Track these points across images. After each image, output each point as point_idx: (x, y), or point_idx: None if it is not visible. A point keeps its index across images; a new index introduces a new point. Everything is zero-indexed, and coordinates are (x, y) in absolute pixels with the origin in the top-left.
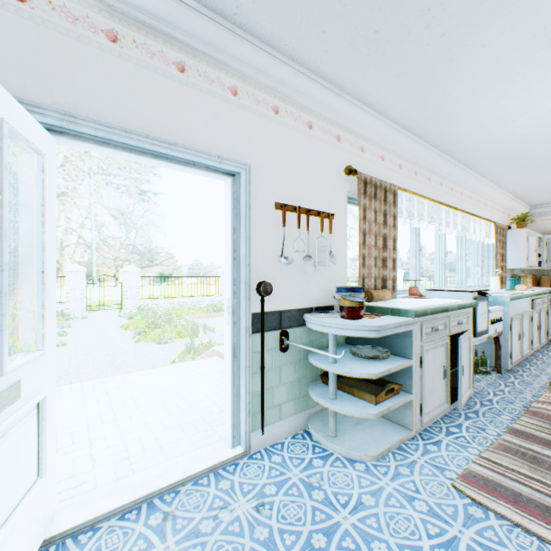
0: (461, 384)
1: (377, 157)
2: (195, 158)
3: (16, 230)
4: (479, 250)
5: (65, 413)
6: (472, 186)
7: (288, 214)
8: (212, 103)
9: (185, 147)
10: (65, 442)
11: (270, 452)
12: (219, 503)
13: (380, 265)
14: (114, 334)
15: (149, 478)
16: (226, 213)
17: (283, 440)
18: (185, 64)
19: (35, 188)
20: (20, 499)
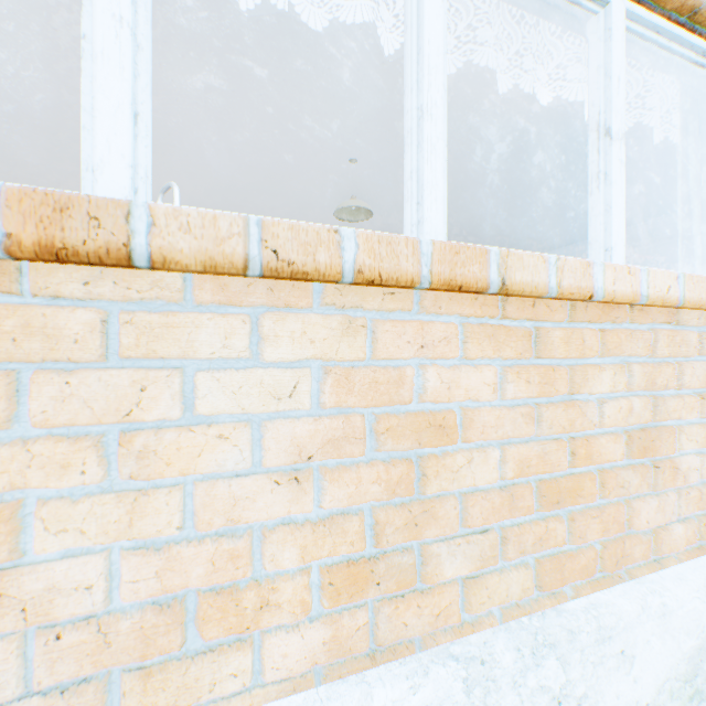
0: None
1: None
2: None
3: None
4: None
5: None
6: None
7: None
8: None
9: None
10: None
11: None
12: None
13: None
14: None
15: None
16: None
17: None
18: None
19: None
20: None
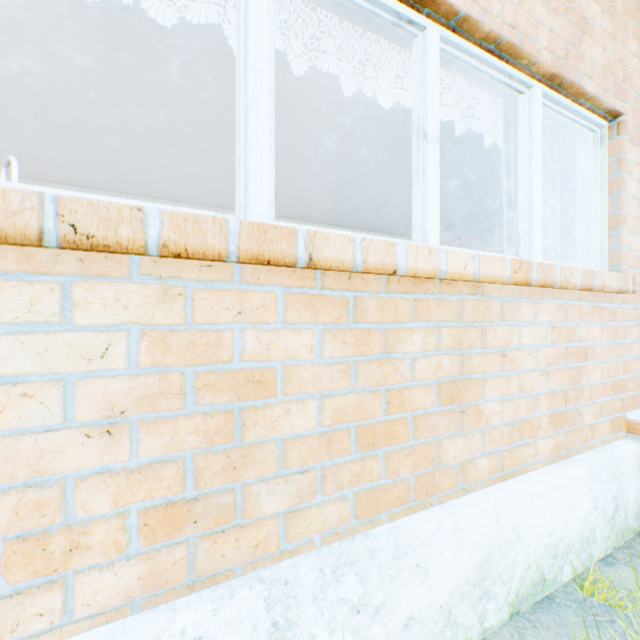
0: None
1: None
2: None
3: None
4: None
5: None
6: None
7: None
8: None
9: None
10: None
11: None
12: None
13: None
14: None
15: None
16: None
17: None
18: None
19: None
20: None
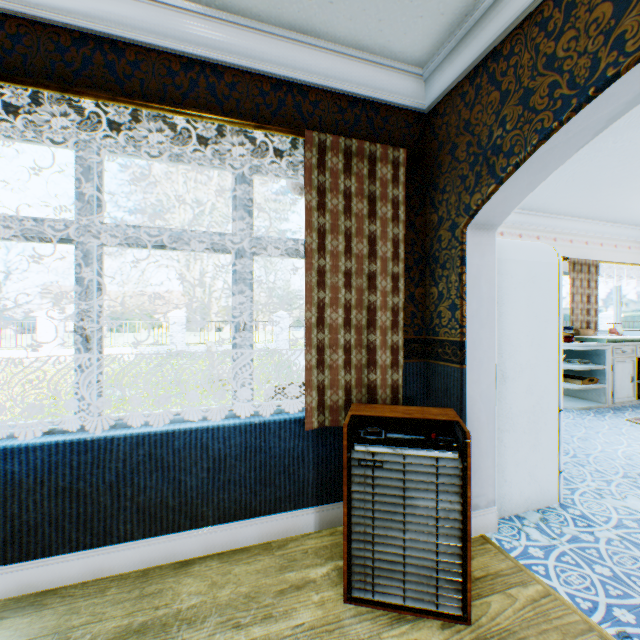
0: None
1: (582, 244)
2: None
3: None
4: None
5: None
6: None
7: None
8: None
9: None
10: None
11: None
12: None
13: (584, 313)
14: None
15: None
16: None
17: None
18: None
19: None
20: None
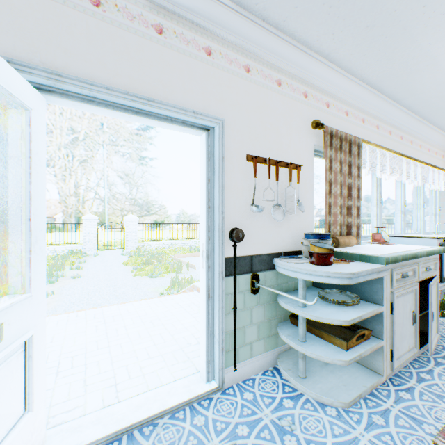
0: (431, 330)
1: (341, 113)
2: (172, 114)
3: (6, 180)
4: (437, 199)
5: (69, 338)
6: (430, 139)
7: (259, 166)
8: (188, 63)
9: (163, 103)
10: (65, 365)
11: (242, 388)
12: (193, 441)
13: (344, 213)
14: (117, 269)
15: (130, 409)
16: (201, 166)
17: (254, 376)
18: (163, 26)
19: (23, 141)
20: (3, 436)
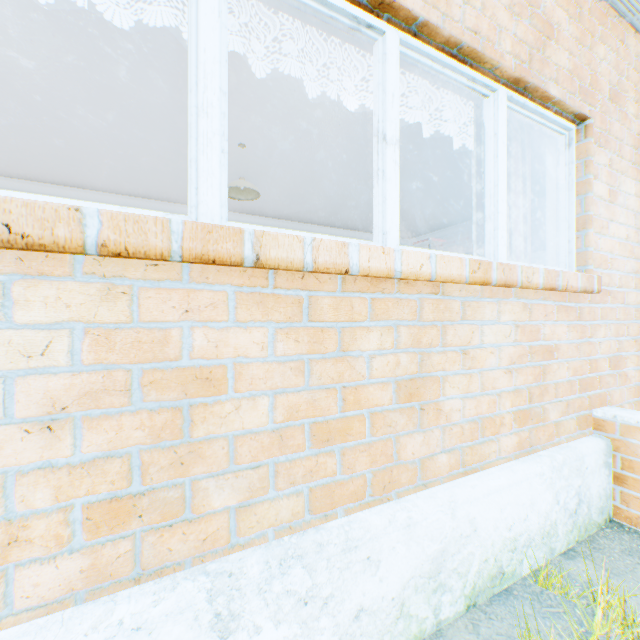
0: None
1: None
2: None
3: None
4: None
5: None
6: None
7: None
8: None
9: None
10: None
11: None
12: None
13: None
14: None
15: None
16: None
17: None
18: None
19: None
20: None
